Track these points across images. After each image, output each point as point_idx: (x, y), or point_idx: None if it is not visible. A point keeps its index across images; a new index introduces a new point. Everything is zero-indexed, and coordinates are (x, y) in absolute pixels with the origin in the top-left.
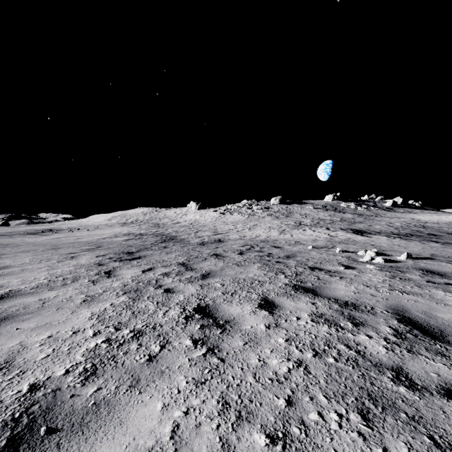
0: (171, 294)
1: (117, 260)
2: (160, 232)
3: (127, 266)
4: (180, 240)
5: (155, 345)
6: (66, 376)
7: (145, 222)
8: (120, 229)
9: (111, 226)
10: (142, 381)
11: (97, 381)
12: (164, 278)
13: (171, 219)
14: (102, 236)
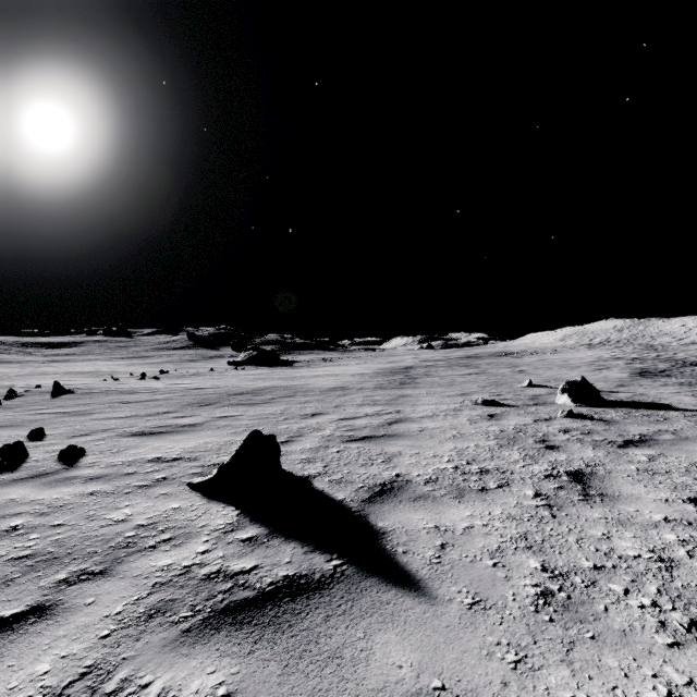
0: None
1: (648, 375)
2: (667, 357)
3: (665, 378)
4: None
5: None
6: (685, 393)
7: (626, 343)
8: (592, 352)
9: (573, 349)
10: None
11: None
12: None
13: (675, 338)
14: (588, 360)
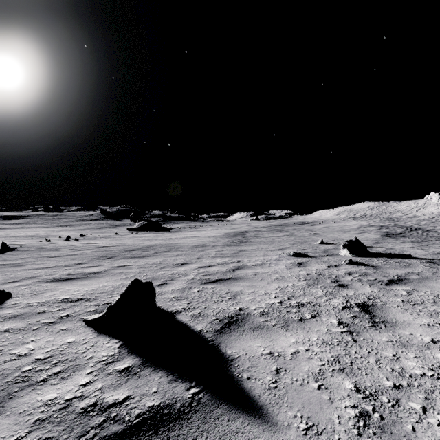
0: (436, 243)
1: (392, 236)
2: (400, 225)
3: (402, 238)
4: (426, 230)
5: (437, 247)
6: (417, 247)
7: (375, 217)
8: (356, 222)
9: (345, 220)
10: (437, 248)
11: (425, 248)
12: (429, 241)
13: (404, 213)
14: (354, 227)
